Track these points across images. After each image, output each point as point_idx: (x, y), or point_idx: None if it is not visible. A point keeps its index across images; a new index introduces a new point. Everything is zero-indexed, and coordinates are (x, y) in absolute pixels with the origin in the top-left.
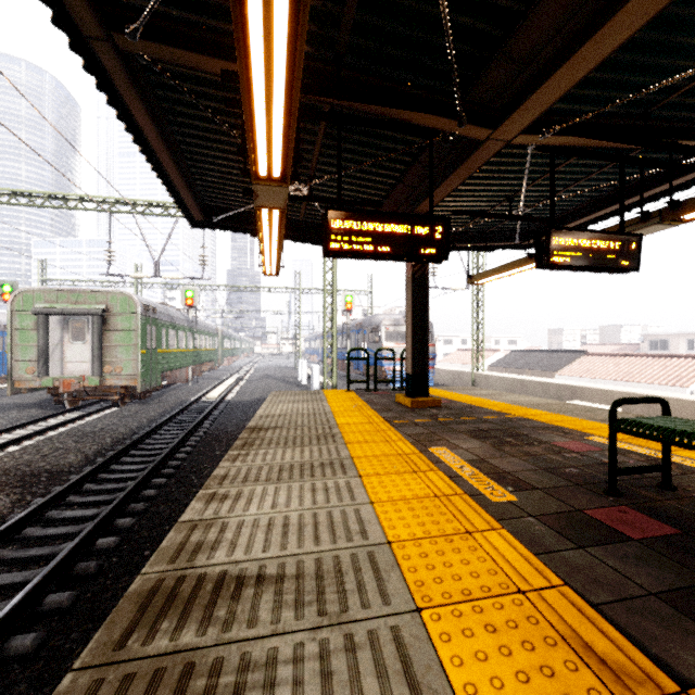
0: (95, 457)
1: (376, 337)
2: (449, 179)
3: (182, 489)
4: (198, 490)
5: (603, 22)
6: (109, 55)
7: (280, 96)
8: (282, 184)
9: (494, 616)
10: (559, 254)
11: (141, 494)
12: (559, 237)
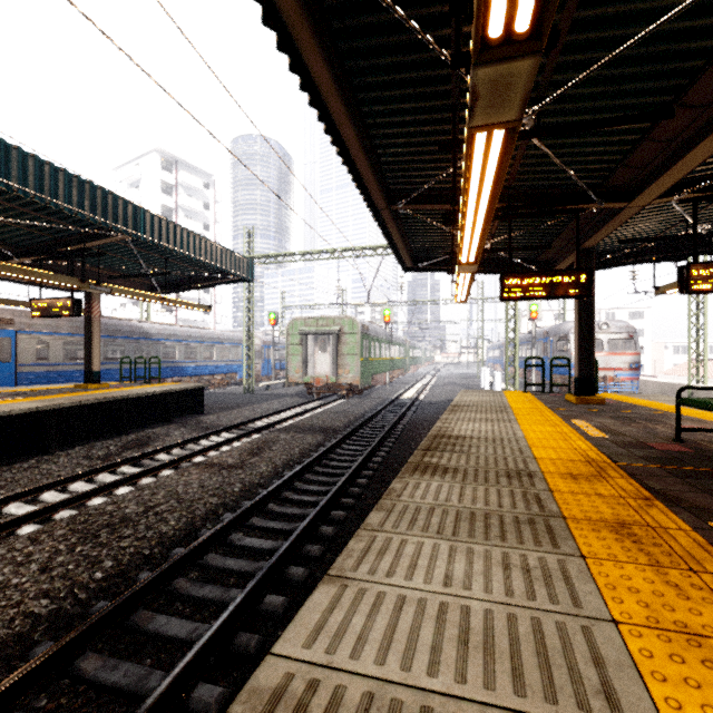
0: (348, 425)
1: (565, 345)
2: (603, 229)
3: (405, 446)
4: (415, 447)
5: (686, 151)
6: (386, 213)
7: (476, 242)
8: (474, 264)
9: (558, 450)
10: (699, 283)
11: (384, 444)
12: (699, 269)
